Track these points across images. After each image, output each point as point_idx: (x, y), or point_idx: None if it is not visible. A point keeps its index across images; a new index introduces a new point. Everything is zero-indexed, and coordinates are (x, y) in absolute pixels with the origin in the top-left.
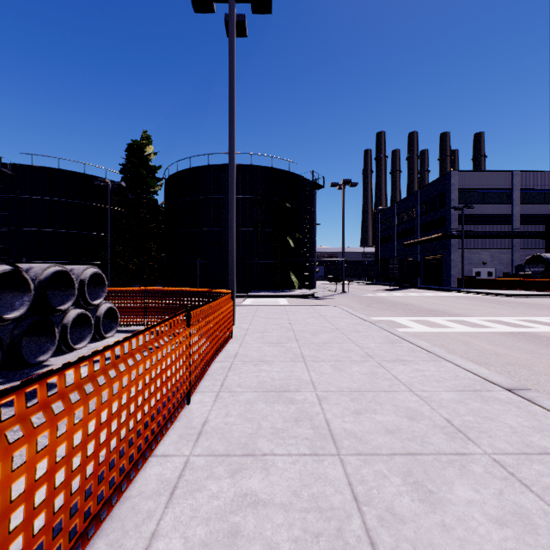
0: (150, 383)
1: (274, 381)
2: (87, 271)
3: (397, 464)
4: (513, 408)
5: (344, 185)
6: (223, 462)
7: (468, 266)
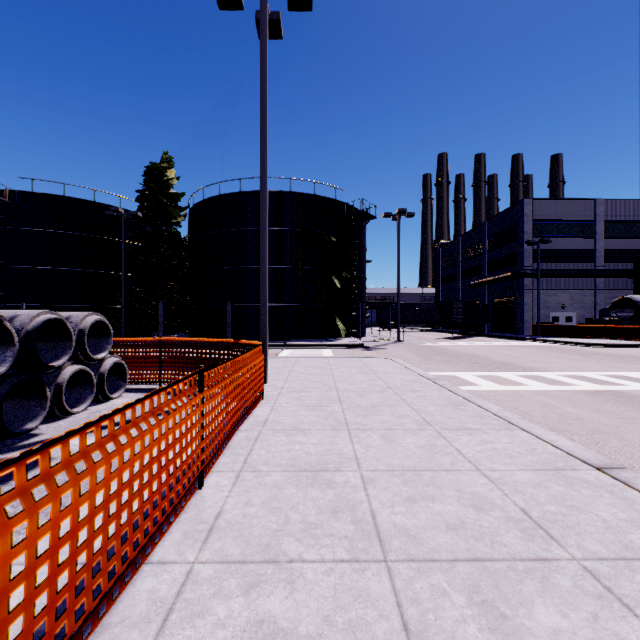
0: (142, 471)
1: (310, 457)
2: (87, 318)
3: (460, 575)
4: (605, 494)
5: (399, 215)
6: (236, 572)
7: (544, 311)
